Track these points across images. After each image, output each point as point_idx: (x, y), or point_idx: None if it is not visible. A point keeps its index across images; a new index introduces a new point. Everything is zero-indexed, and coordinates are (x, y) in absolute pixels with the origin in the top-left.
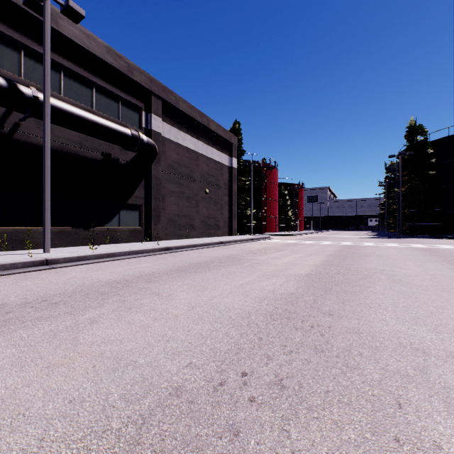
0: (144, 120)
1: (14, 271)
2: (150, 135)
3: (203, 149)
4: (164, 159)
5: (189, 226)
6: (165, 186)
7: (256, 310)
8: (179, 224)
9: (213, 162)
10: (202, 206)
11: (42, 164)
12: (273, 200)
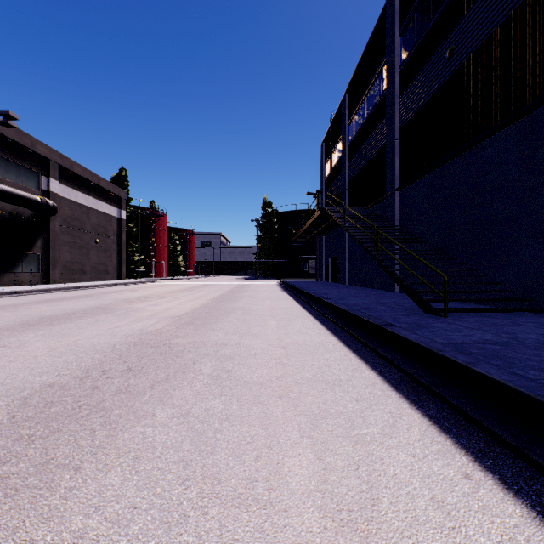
0: (43, 183)
1: (7, 296)
2: (49, 196)
3: (94, 203)
4: (60, 215)
5: (81, 272)
6: (61, 237)
7: (147, 295)
8: (73, 270)
9: (103, 215)
10: (93, 254)
11: None
12: (162, 246)
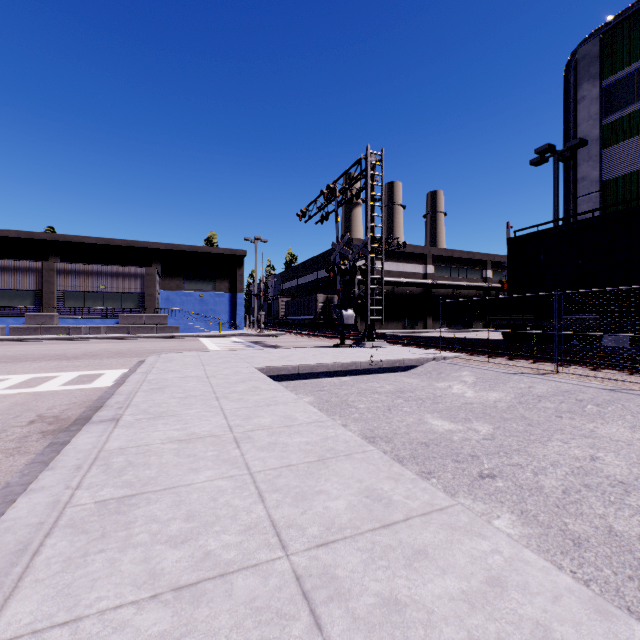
0: None
1: None
2: None
3: None
4: None
5: None
6: None
7: None
8: None
9: None
10: None
11: None
12: None
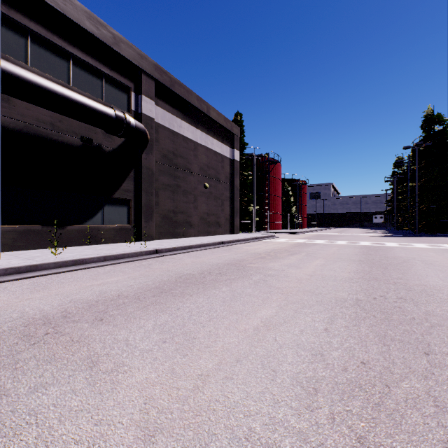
0: (133, 102)
1: None
2: (141, 120)
3: (202, 138)
4: (158, 148)
5: (186, 224)
6: (159, 178)
7: None
8: (175, 221)
9: (213, 154)
10: (201, 202)
11: (1, 148)
12: (276, 196)
